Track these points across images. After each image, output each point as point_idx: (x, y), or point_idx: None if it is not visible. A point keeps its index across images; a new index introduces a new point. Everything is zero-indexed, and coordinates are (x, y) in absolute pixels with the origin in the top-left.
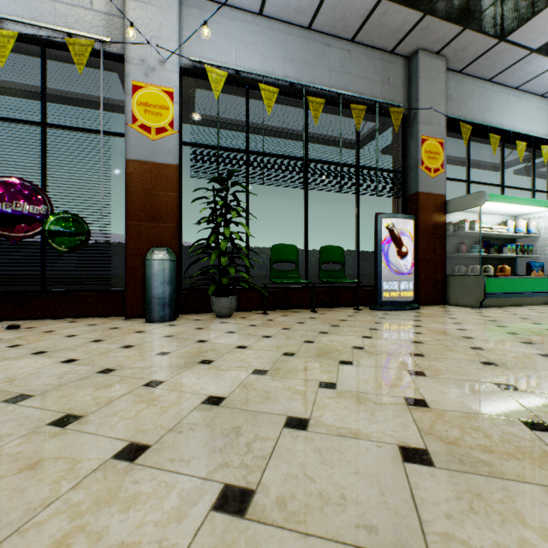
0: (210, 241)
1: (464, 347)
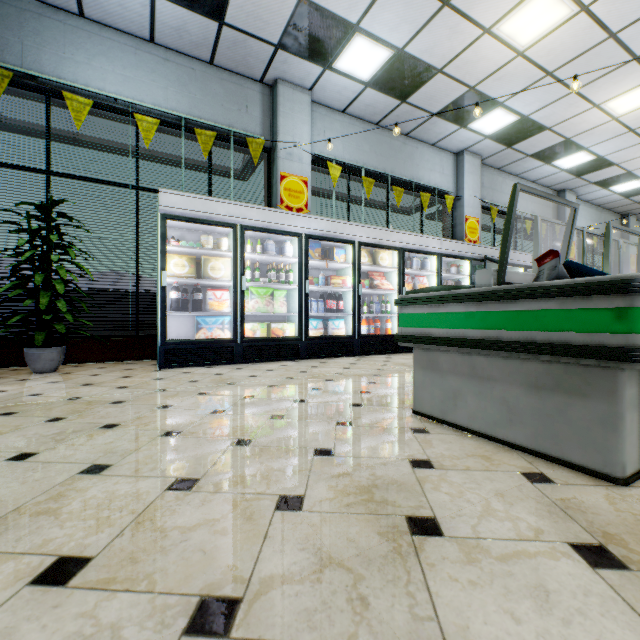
0: None
1: None
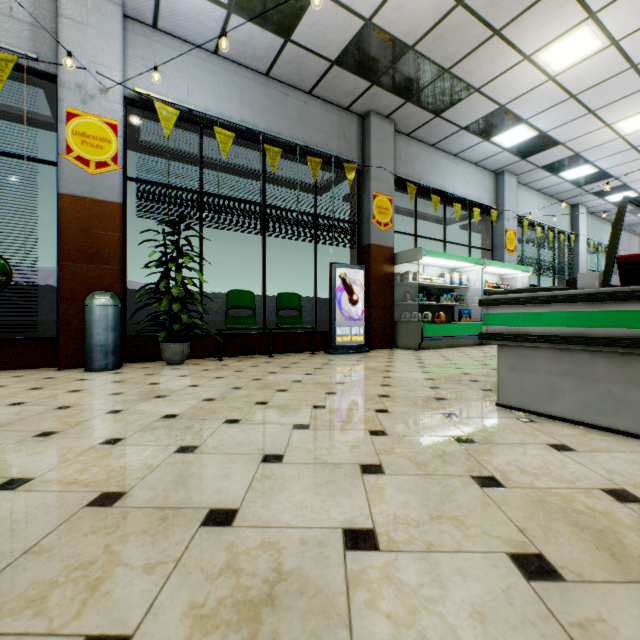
0: (160, 286)
1: (379, 377)
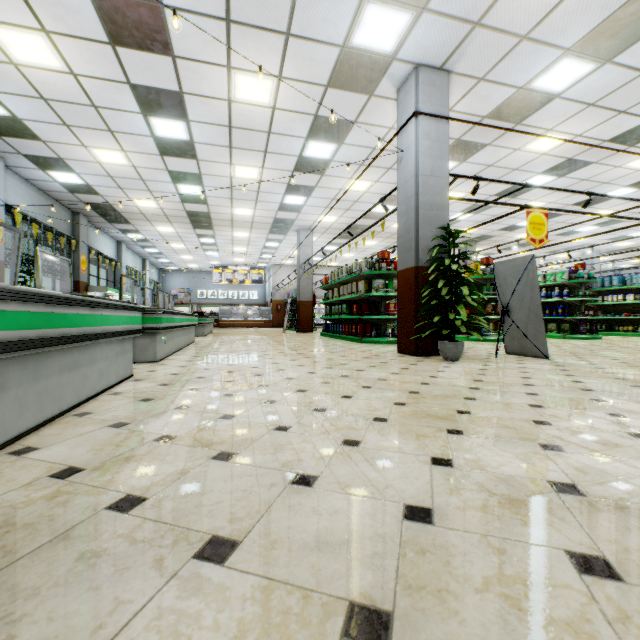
0: None
1: None
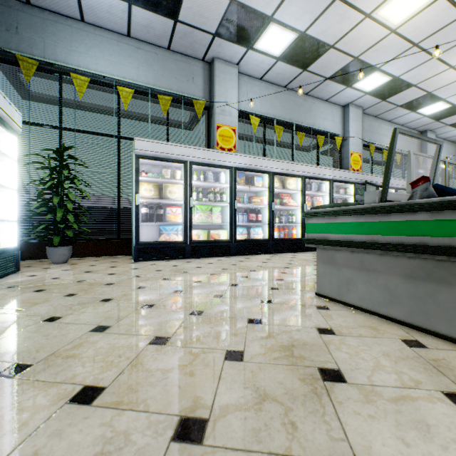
0: None
1: None
